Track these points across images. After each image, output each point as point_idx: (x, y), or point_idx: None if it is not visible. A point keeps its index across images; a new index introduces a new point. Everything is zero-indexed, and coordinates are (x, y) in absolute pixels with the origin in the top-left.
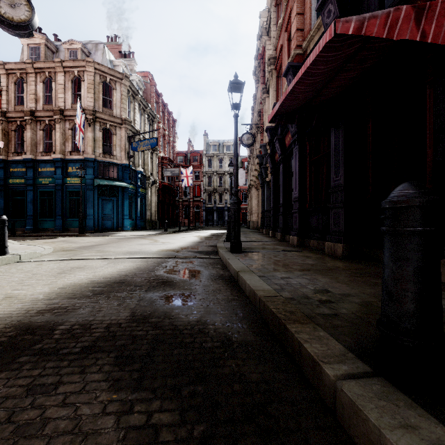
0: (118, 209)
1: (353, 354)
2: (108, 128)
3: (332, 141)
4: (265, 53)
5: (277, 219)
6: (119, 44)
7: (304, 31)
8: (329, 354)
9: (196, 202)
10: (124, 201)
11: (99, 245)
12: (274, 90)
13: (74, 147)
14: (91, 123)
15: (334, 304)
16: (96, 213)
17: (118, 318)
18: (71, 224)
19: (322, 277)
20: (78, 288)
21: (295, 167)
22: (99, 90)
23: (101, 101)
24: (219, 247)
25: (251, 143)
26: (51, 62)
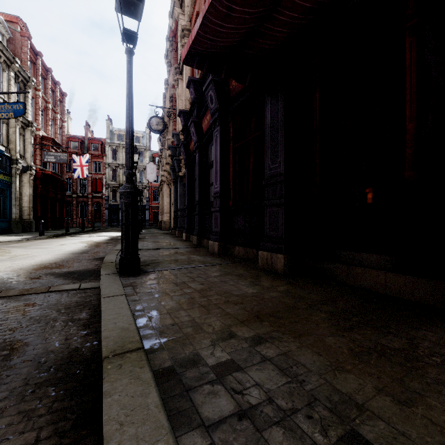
0: None
1: None
2: None
3: (268, 116)
4: (179, 29)
5: (192, 219)
6: None
7: None
8: None
9: (96, 199)
10: None
11: None
12: (189, 68)
13: None
14: None
15: None
16: None
17: None
18: None
19: (297, 344)
20: None
21: (216, 155)
22: None
23: None
24: (104, 265)
25: (161, 129)
26: None
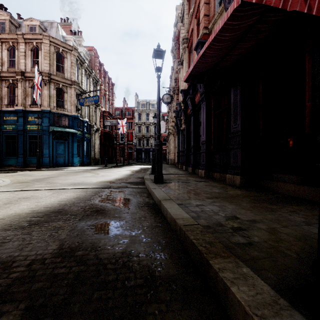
0: (69, 150)
1: (285, 300)
2: (61, 88)
3: (232, 98)
4: (180, 36)
5: (189, 157)
6: (70, 24)
7: (209, 16)
8: (261, 302)
9: (129, 145)
10: (73, 143)
11: (50, 178)
12: (187, 62)
13: (33, 101)
14: (47, 83)
15: (246, 232)
16: (51, 152)
17: (44, 252)
18: (30, 161)
19: (229, 203)
20: (17, 219)
21: (203, 118)
22: (53, 57)
23: (55, 67)
24: (145, 179)
25: (169, 101)
26: (14, 34)
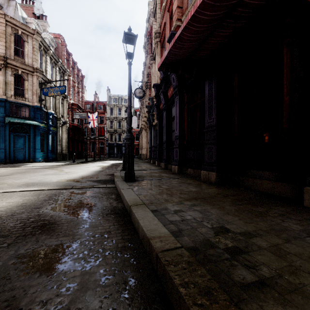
0: (30, 144)
1: None
2: (20, 74)
3: (206, 91)
4: (152, 31)
5: (161, 152)
6: (33, 6)
7: (182, 9)
8: None
9: (101, 140)
10: (35, 137)
11: None
12: (159, 56)
13: None
14: (2, 67)
15: (247, 257)
16: (7, 146)
17: None
18: None
19: (211, 207)
20: None
21: (176, 113)
22: (10, 39)
23: (12, 50)
24: (115, 176)
25: (142, 96)
26: None
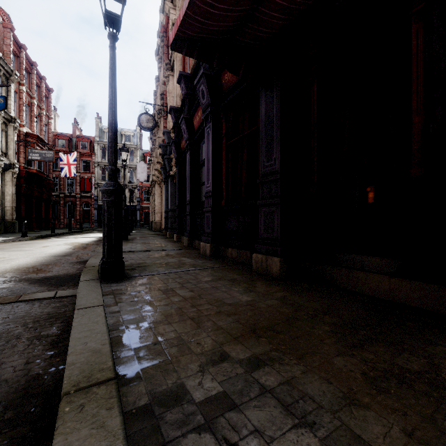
0: None
1: None
2: None
3: (262, 110)
4: (170, 24)
5: (184, 220)
6: None
7: None
8: None
9: (85, 198)
10: None
11: None
12: (180, 63)
13: None
14: None
15: None
16: None
17: None
18: None
19: (302, 367)
20: None
21: (208, 152)
22: None
23: None
24: (85, 269)
25: (151, 127)
26: None
